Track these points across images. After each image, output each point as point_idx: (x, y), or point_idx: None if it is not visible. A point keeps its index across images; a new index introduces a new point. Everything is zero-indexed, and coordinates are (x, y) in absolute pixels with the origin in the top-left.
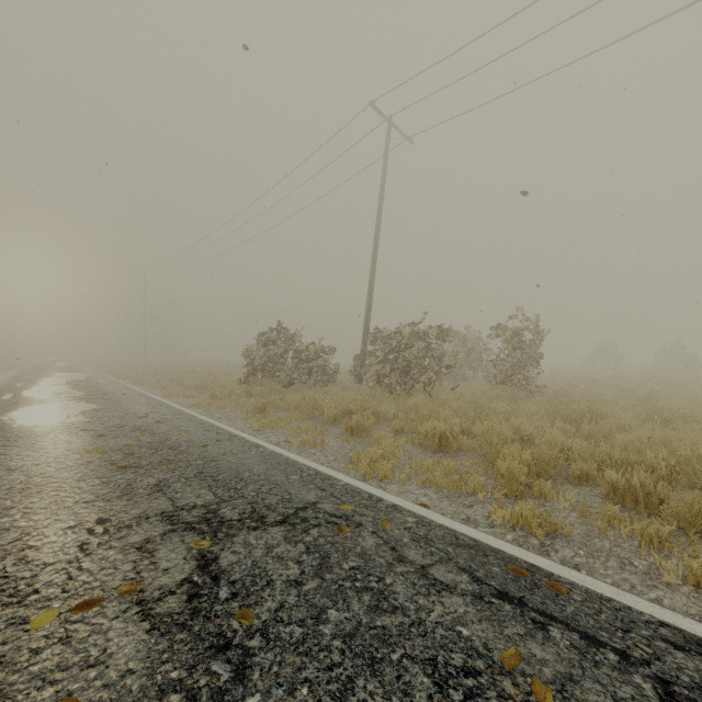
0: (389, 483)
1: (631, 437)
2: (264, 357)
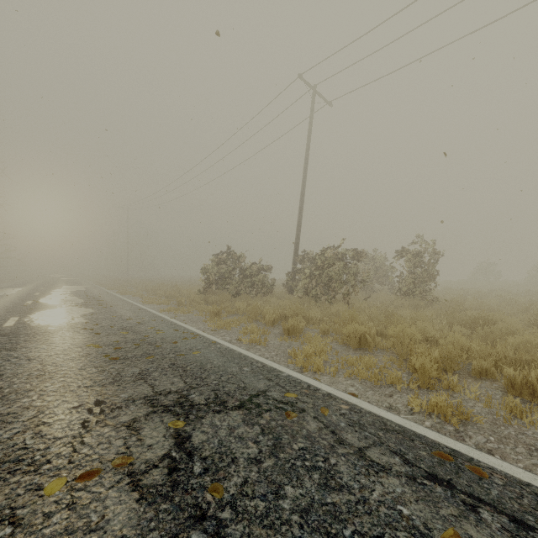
0: (322, 374)
1: (521, 339)
2: (218, 273)
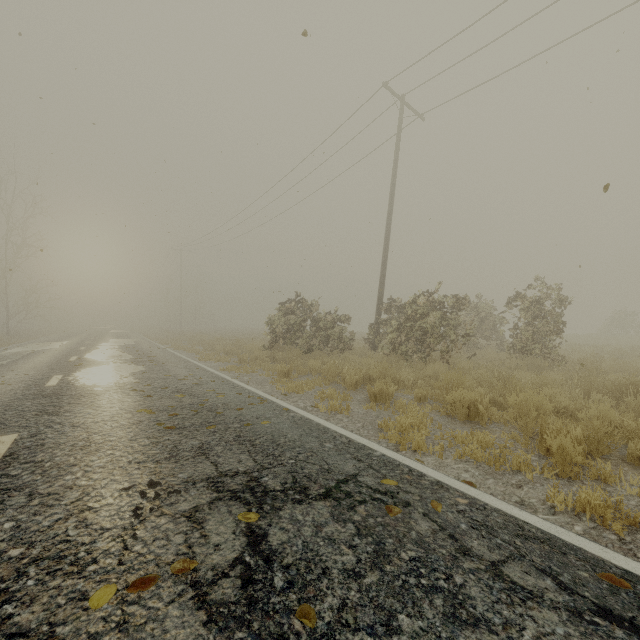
0: (424, 454)
1: None
2: (286, 325)
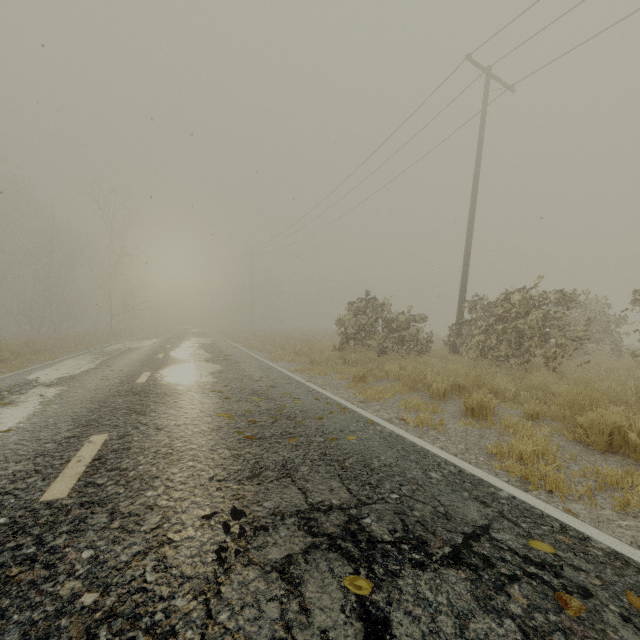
0: (565, 498)
1: None
2: (356, 325)
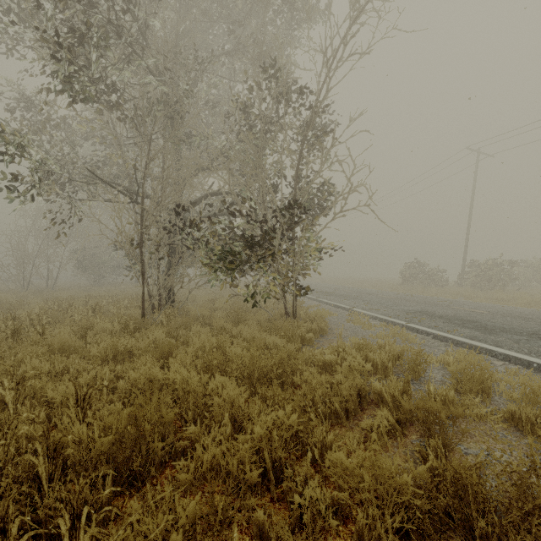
0: None
1: None
2: (408, 274)
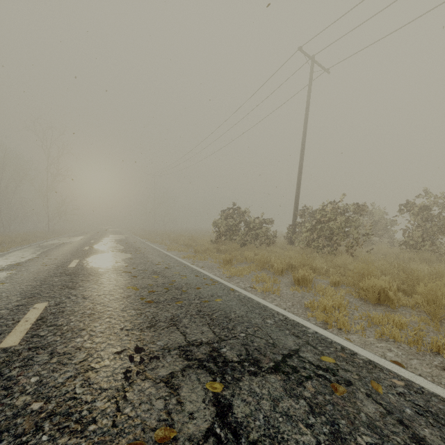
0: (348, 332)
1: None
2: (226, 226)
